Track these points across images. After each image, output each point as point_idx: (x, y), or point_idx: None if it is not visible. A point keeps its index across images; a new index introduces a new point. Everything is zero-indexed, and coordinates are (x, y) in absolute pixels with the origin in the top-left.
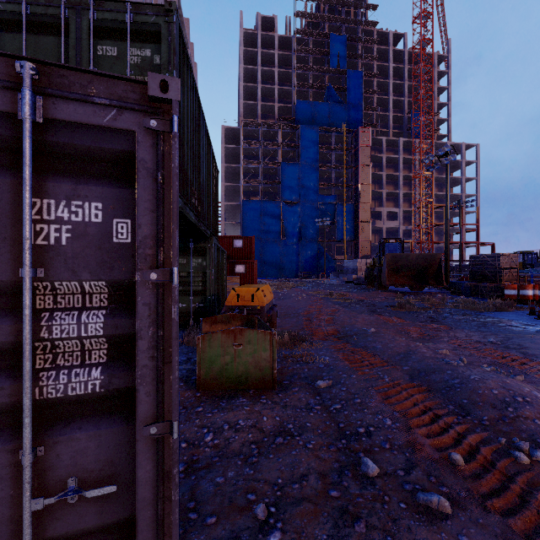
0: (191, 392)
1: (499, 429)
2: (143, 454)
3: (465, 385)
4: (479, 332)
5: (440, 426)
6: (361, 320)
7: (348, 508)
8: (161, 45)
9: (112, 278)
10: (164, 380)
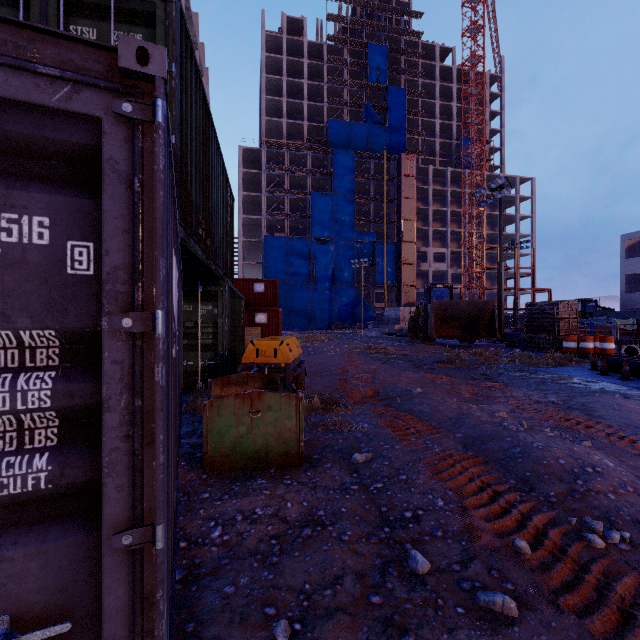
0: (194, 474)
1: (569, 507)
2: (111, 573)
3: (527, 454)
4: (539, 391)
5: (501, 506)
6: (405, 378)
7: (394, 618)
8: (156, 30)
9: (65, 326)
10: (143, 467)
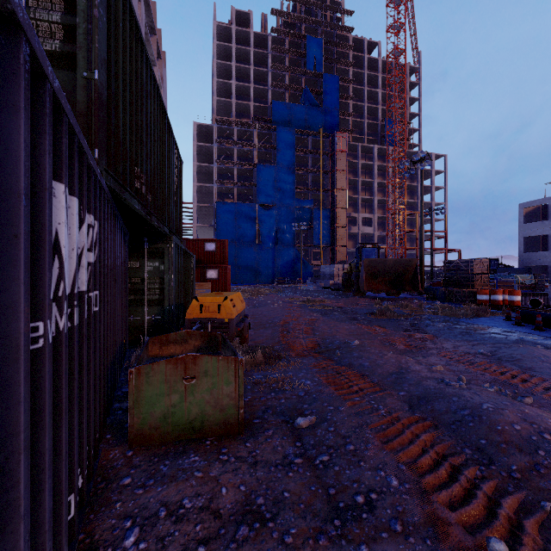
0: (119, 450)
1: (537, 486)
2: None
3: (478, 417)
4: (465, 342)
5: (463, 486)
6: (342, 330)
7: None
8: None
9: None
10: None
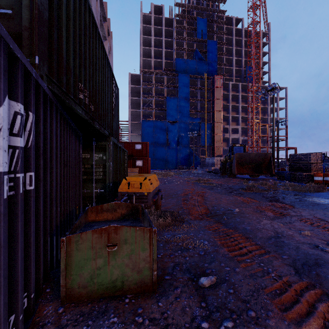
0: (52, 306)
1: None
2: None
3: None
4: (317, 211)
5: None
6: (224, 200)
7: None
8: None
9: None
10: None
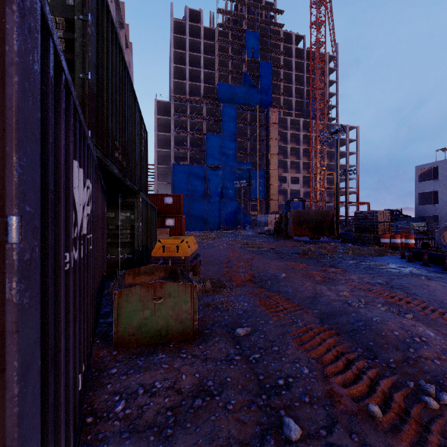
0: (106, 351)
1: (406, 372)
2: None
3: (369, 327)
4: (368, 274)
5: (354, 372)
6: (273, 266)
7: None
8: None
9: None
10: None
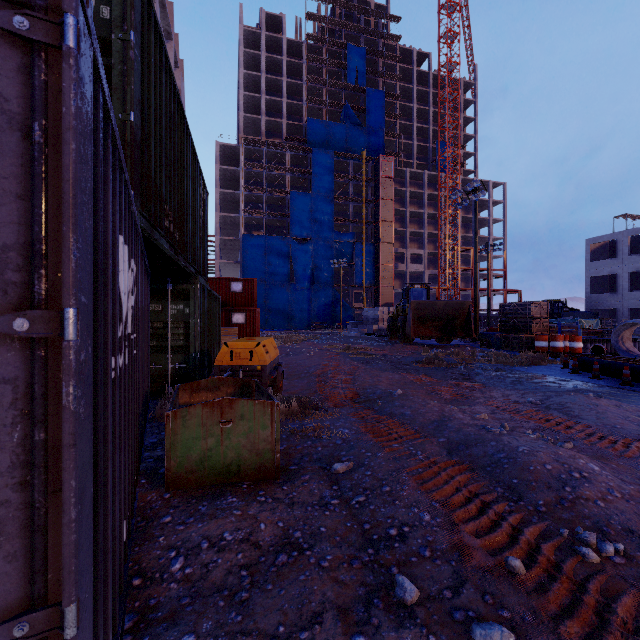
0: (156, 493)
1: (559, 517)
2: None
3: (513, 459)
4: (516, 391)
5: (491, 518)
6: (385, 379)
7: None
8: None
9: None
10: (47, 525)
